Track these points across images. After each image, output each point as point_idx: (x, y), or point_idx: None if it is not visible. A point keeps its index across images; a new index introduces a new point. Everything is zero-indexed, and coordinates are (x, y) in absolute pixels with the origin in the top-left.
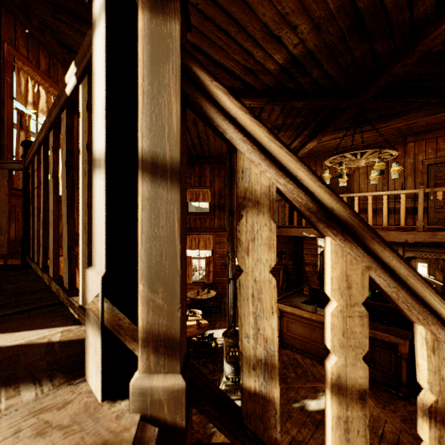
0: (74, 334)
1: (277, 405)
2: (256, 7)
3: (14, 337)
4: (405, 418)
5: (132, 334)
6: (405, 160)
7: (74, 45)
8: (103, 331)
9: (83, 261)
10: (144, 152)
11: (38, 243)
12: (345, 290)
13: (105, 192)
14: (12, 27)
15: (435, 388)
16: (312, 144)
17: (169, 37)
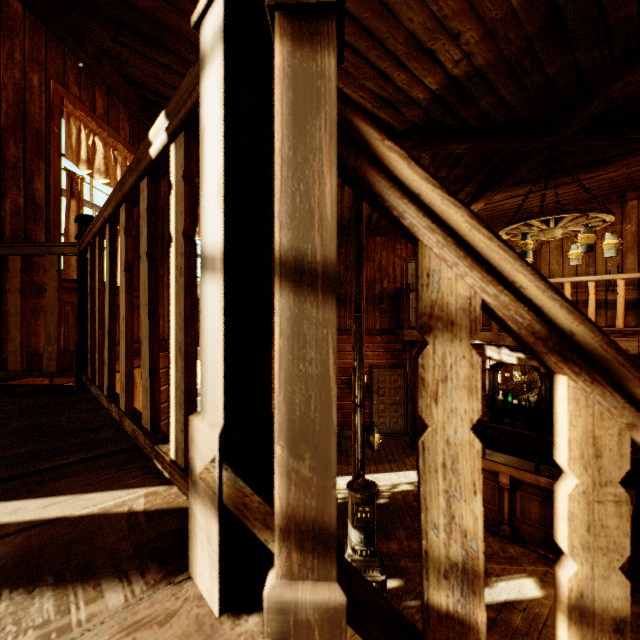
0: (163, 499)
1: (482, 635)
2: (399, 10)
3: (82, 502)
4: None
5: (263, 518)
6: (622, 228)
7: (141, 77)
8: (221, 512)
9: (178, 397)
10: (284, 250)
11: (100, 358)
12: (592, 461)
13: (223, 308)
14: (60, 57)
15: None
16: (477, 206)
17: (320, 77)
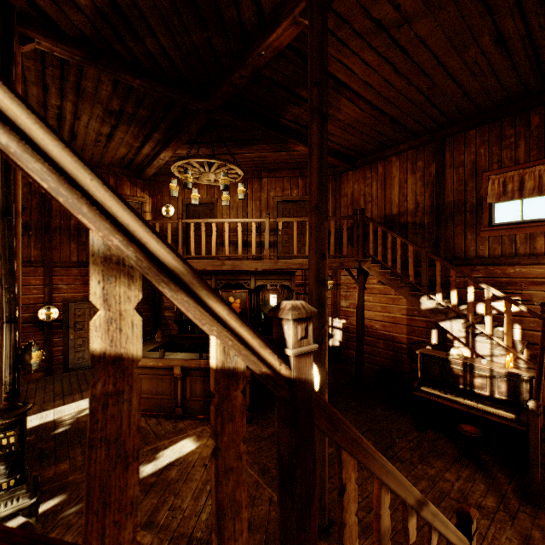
0: None
1: None
2: None
3: None
4: (245, 439)
5: None
6: (261, 195)
7: None
8: None
9: None
10: None
11: None
12: None
13: None
14: None
15: None
16: (167, 154)
17: None
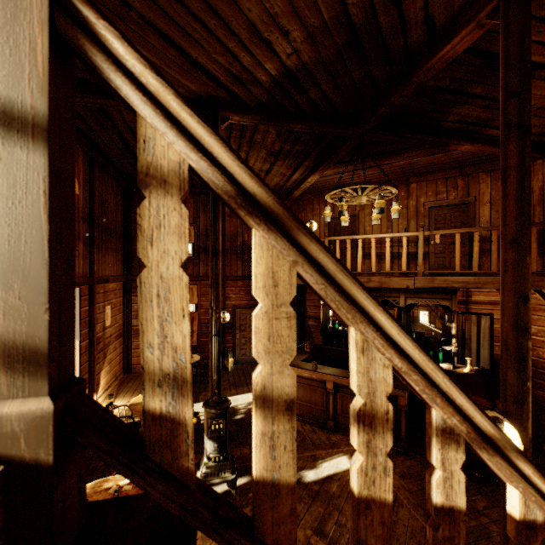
0: None
1: (190, 428)
2: None
3: None
4: (403, 474)
5: None
6: (408, 202)
7: None
8: None
9: None
10: None
11: None
12: (272, 289)
13: None
14: None
15: (364, 390)
16: (314, 177)
17: None
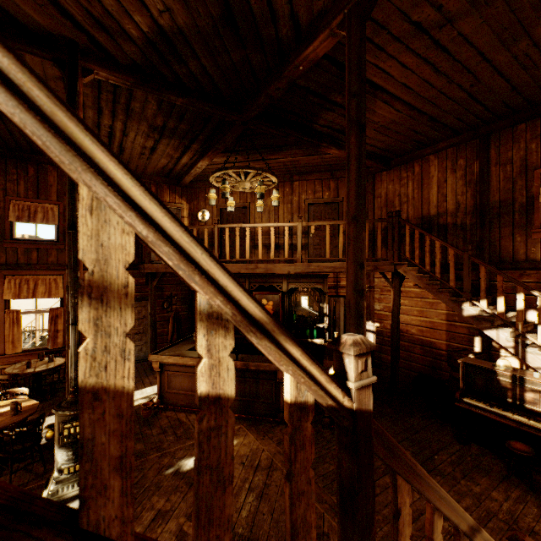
0: None
1: None
2: None
3: None
4: (280, 441)
5: None
6: (292, 198)
7: None
8: None
9: None
10: None
11: None
12: None
13: None
14: None
15: (90, 256)
16: (204, 163)
17: None
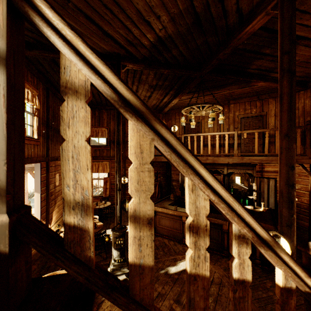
0: None
1: (91, 233)
2: None
3: None
4: (225, 268)
5: None
6: (229, 115)
7: None
8: None
9: None
10: None
11: None
12: (139, 154)
13: None
14: None
15: (193, 213)
16: (176, 100)
17: None
